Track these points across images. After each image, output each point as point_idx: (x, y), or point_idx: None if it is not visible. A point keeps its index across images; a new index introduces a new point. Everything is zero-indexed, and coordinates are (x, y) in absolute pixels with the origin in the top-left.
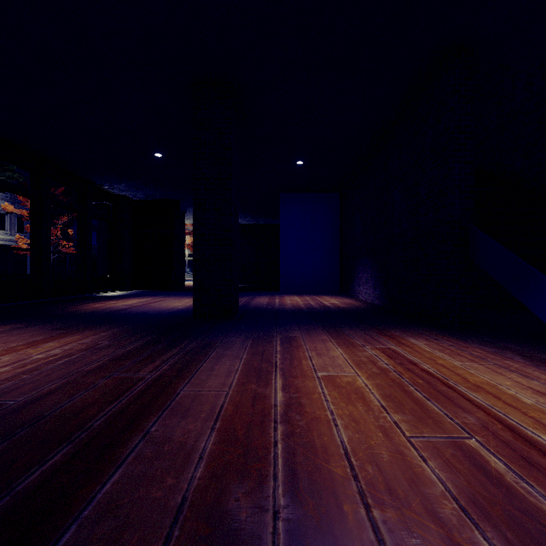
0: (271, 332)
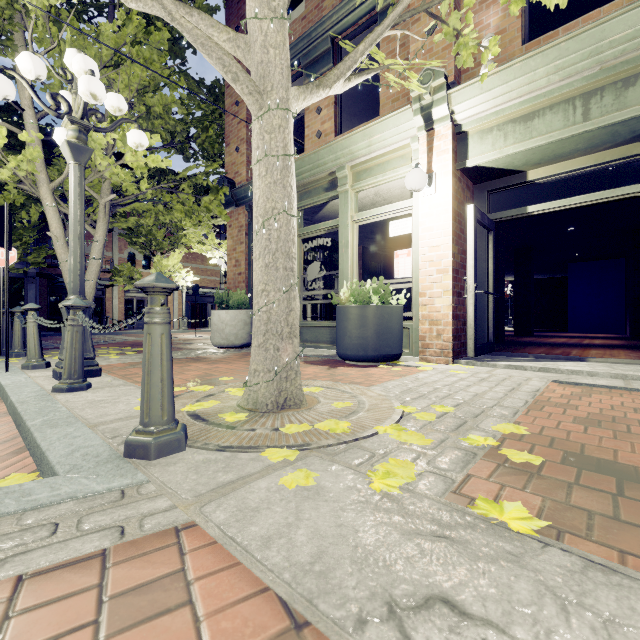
0: (546, 337)
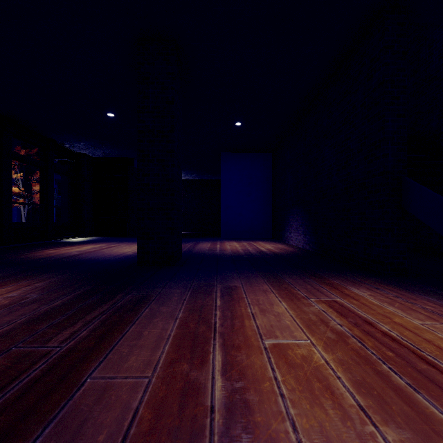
0: (211, 281)
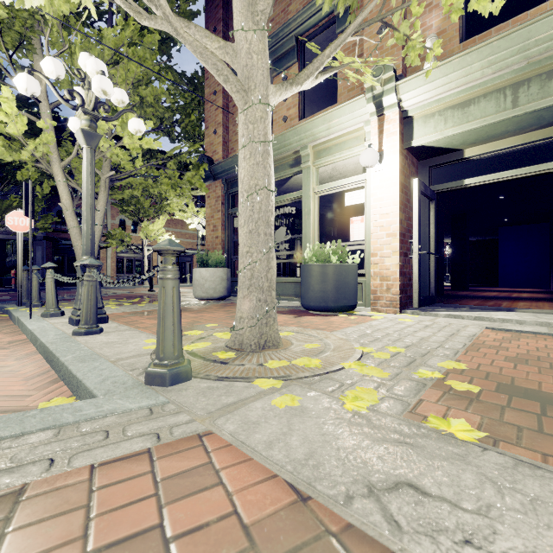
0: (479, 291)
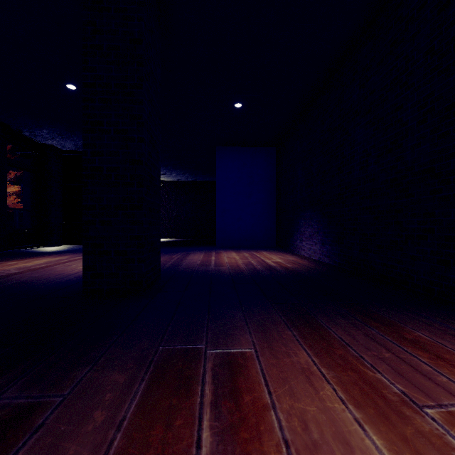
0: (197, 337)
